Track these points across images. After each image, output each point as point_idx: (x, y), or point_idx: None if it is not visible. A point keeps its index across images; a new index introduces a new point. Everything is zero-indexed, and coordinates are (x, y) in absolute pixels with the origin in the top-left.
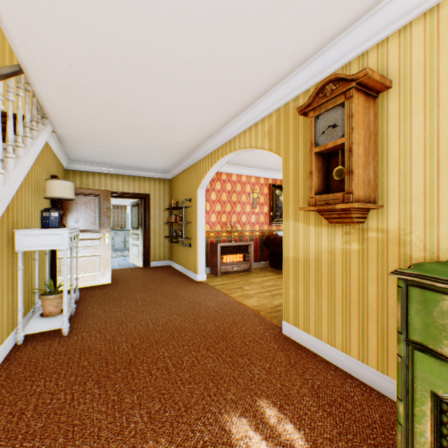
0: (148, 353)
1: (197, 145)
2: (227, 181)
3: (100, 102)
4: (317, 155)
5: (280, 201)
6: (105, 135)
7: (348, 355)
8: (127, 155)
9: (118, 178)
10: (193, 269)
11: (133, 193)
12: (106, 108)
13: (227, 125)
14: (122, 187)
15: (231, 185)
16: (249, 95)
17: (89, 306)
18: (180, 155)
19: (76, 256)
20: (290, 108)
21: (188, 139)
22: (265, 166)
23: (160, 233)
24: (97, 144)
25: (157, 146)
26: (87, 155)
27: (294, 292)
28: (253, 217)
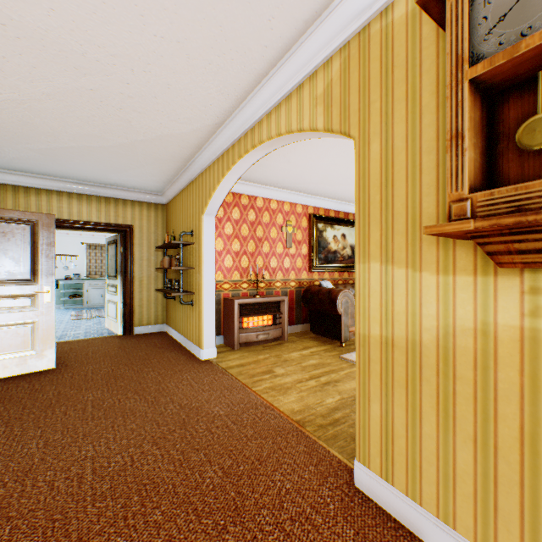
0: None
1: (199, 143)
2: (249, 207)
3: None
4: (472, 91)
5: (324, 238)
6: (30, 112)
7: None
8: (87, 158)
9: (81, 200)
10: (196, 340)
11: (106, 223)
12: (2, 35)
13: (248, 98)
14: (88, 214)
15: (255, 214)
16: (289, 16)
17: None
18: (175, 163)
19: None
20: (372, 33)
21: (183, 129)
22: (305, 188)
23: (150, 284)
24: (25, 133)
25: (132, 142)
26: (17, 157)
27: (382, 408)
28: (287, 260)
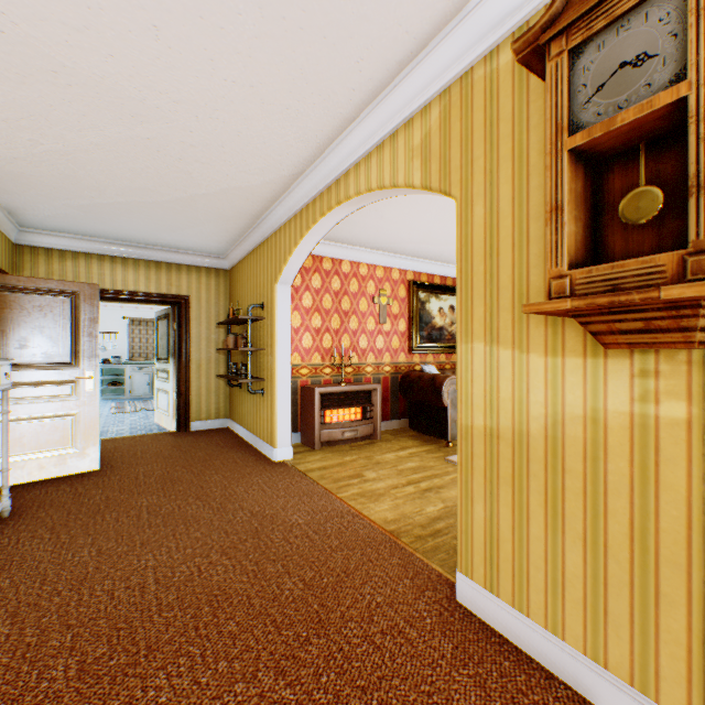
0: (113, 698)
1: (272, 197)
2: (332, 273)
3: (30, 63)
4: (573, 160)
5: (427, 311)
6: (74, 164)
7: (651, 702)
8: (137, 216)
9: (127, 266)
10: (268, 437)
11: (156, 294)
12: (51, 82)
13: (332, 146)
14: (135, 283)
15: (340, 281)
16: (380, 58)
17: (25, 532)
18: (242, 220)
19: (3, 421)
20: (475, 79)
21: (254, 181)
22: (402, 248)
23: (210, 369)
24: (66, 188)
25: (192, 197)
26: (53, 215)
27: (487, 510)
28: (380, 339)
